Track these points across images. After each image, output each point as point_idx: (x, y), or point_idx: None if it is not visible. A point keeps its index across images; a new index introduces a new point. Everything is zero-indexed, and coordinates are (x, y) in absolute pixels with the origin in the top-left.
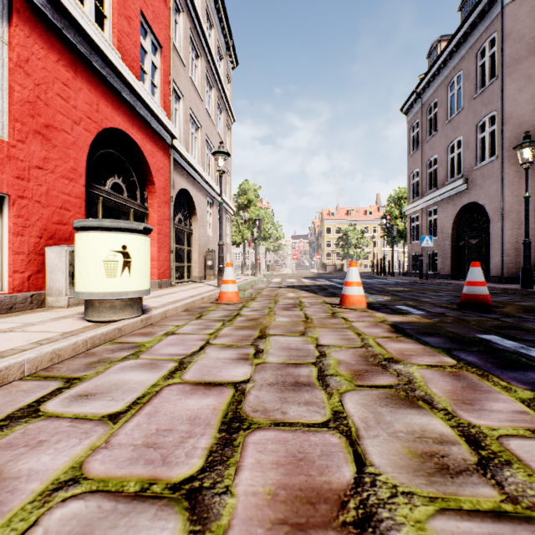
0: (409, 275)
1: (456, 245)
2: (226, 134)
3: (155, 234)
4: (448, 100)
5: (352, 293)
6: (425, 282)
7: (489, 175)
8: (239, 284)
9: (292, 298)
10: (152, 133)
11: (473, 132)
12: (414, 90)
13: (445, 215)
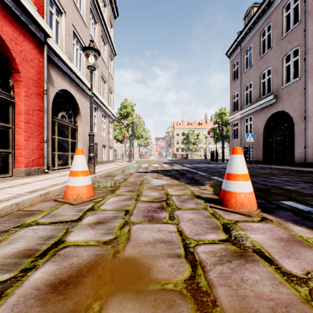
0: None
1: (266, 141)
2: (110, 62)
3: (21, 123)
4: (260, 44)
5: (240, 190)
6: (250, 166)
7: (293, 92)
8: (112, 170)
9: (156, 187)
10: (15, 19)
11: (280, 63)
12: (236, 39)
13: (258, 121)
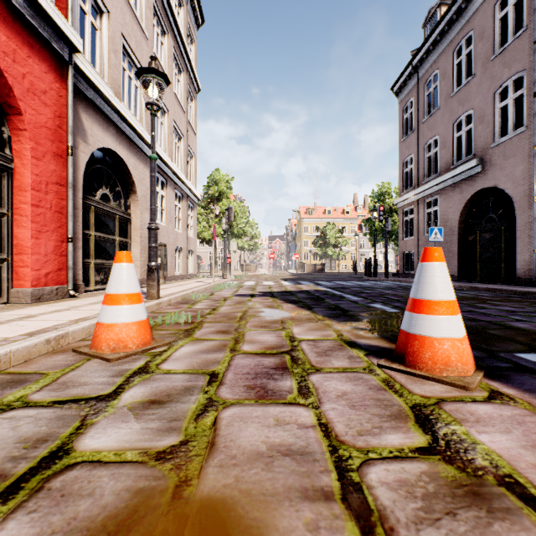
0: (401, 276)
1: (464, 240)
2: (189, 103)
3: (25, 206)
4: (453, 69)
5: (441, 334)
6: None
7: (514, 152)
8: (191, 291)
9: (271, 323)
10: (13, 16)
11: (490, 101)
12: (409, 63)
13: (450, 205)
